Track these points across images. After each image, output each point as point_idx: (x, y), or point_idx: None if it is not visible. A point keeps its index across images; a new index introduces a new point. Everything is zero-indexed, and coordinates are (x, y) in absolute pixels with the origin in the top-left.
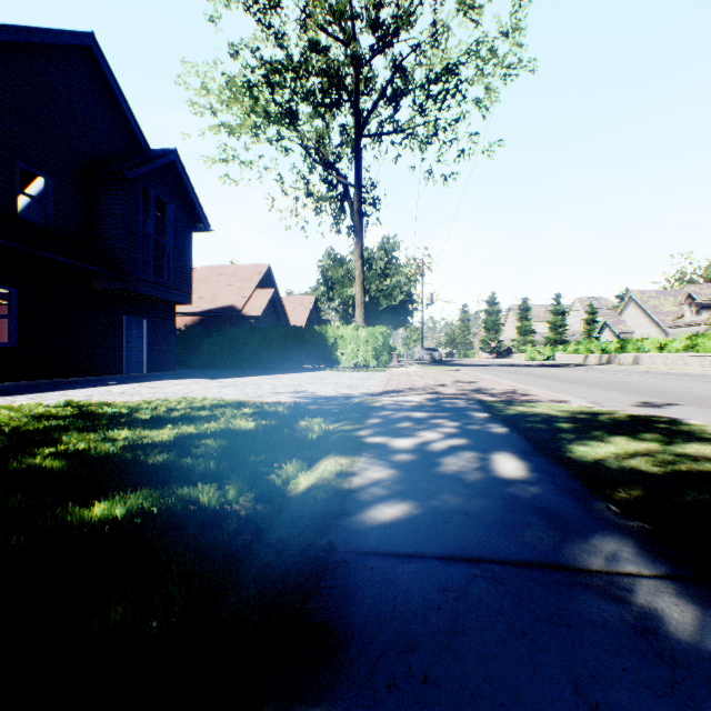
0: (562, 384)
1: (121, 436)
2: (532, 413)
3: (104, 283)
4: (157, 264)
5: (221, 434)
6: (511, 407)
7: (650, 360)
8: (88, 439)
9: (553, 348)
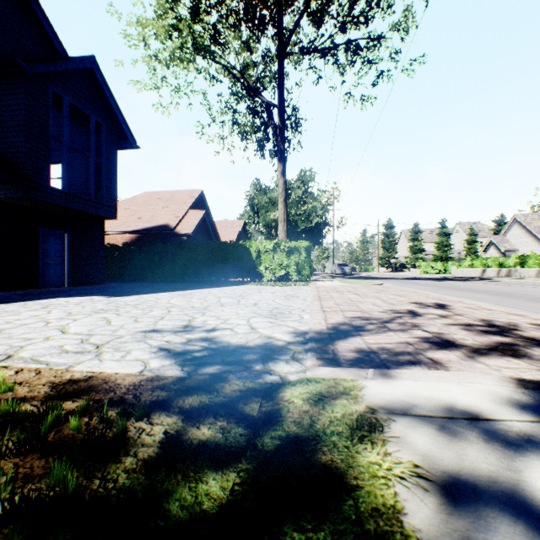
0: None
1: None
2: None
3: (6, 191)
4: (85, 181)
5: None
6: None
7: None
8: None
9: (444, 263)
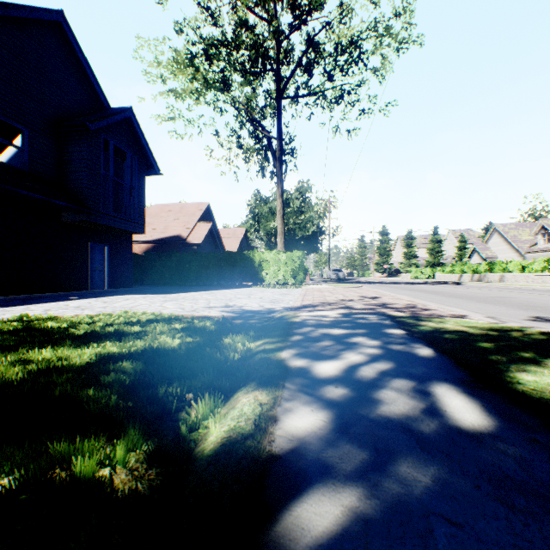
0: (452, 299)
1: (42, 355)
2: (446, 330)
3: (72, 216)
4: (117, 202)
5: (140, 355)
6: (422, 322)
7: (514, 279)
8: (4, 360)
9: (433, 269)
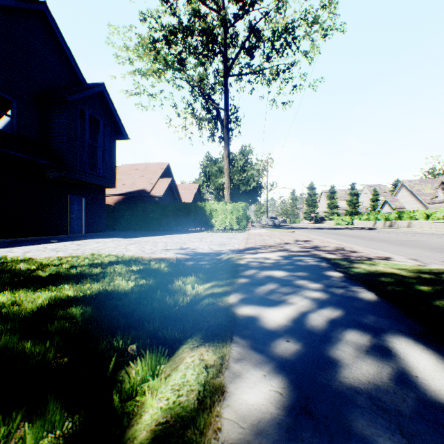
0: (373, 243)
1: None
2: (380, 273)
3: (54, 173)
4: (92, 161)
5: (92, 300)
6: (355, 265)
7: (419, 225)
8: None
9: (351, 217)
